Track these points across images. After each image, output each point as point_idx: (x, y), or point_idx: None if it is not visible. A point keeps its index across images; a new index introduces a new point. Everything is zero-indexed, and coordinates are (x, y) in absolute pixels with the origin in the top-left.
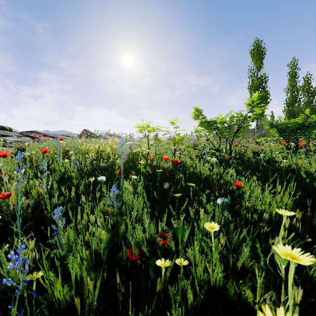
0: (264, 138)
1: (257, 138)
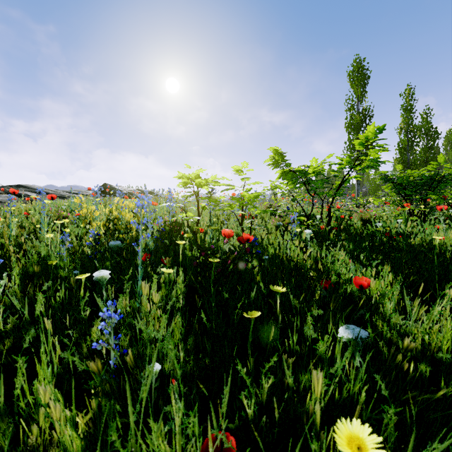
0: (365, 198)
1: (359, 199)
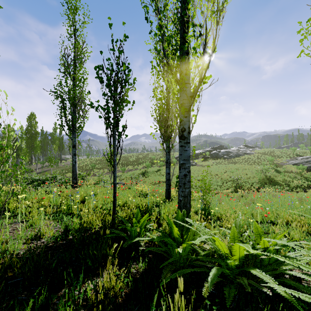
0: None
1: None
